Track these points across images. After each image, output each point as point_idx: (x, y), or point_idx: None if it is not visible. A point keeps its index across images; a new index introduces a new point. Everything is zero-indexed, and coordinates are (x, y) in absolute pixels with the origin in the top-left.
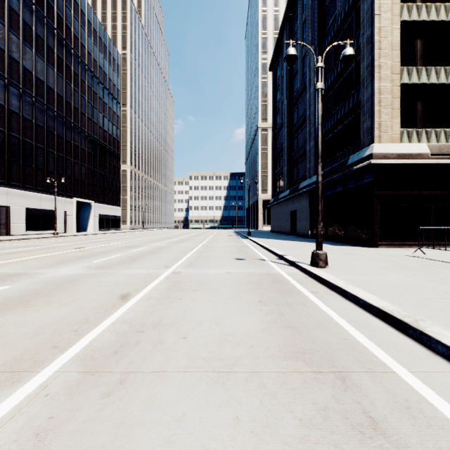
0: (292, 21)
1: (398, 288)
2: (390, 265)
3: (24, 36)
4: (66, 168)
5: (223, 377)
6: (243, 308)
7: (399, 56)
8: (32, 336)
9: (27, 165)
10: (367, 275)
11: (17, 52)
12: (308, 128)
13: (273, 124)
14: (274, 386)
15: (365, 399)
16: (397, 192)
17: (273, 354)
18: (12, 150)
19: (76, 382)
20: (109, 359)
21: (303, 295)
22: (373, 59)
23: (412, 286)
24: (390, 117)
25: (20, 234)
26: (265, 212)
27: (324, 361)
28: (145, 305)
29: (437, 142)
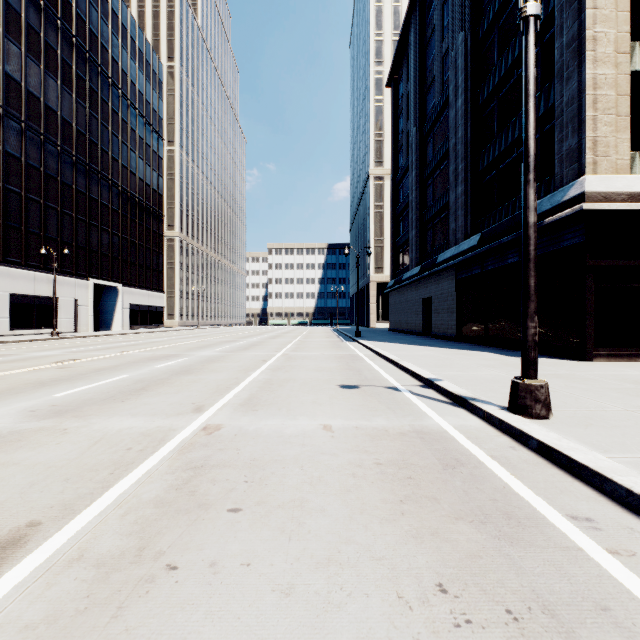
0: (424, 4)
1: None
2: None
3: (7, 25)
4: (77, 233)
5: None
6: None
7: (628, 21)
8: None
9: (11, 227)
10: None
11: None
12: (453, 165)
13: (393, 166)
14: None
15: None
16: (627, 262)
17: None
18: None
19: None
20: None
21: (563, 542)
22: (581, 27)
23: None
24: (613, 128)
25: (0, 335)
26: (380, 301)
27: None
28: (24, 623)
29: None
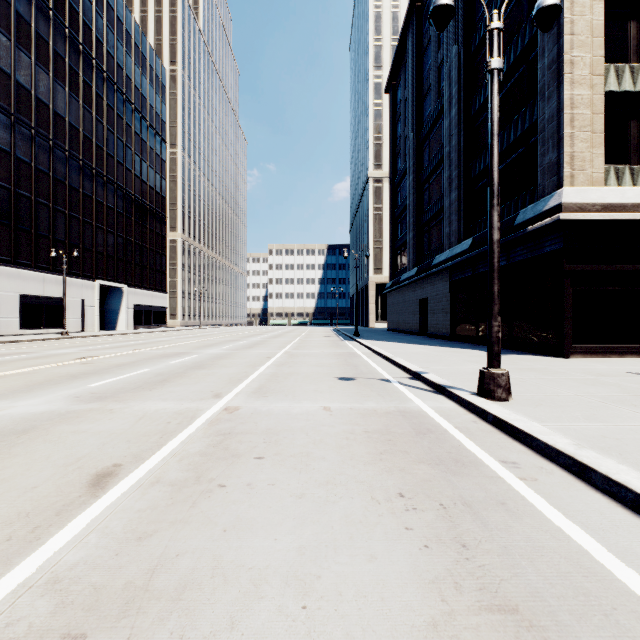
0: (420, 14)
1: None
2: (622, 394)
3: (18, 35)
4: (84, 235)
5: None
6: (365, 520)
7: (602, 46)
8: None
9: (22, 230)
10: (600, 421)
11: (6, 59)
12: (447, 172)
13: (391, 170)
14: None
15: None
16: (601, 267)
17: None
18: None
19: None
20: None
21: (490, 474)
22: (560, 51)
23: None
24: (589, 144)
25: (12, 334)
26: (379, 302)
27: None
28: (137, 509)
29: None
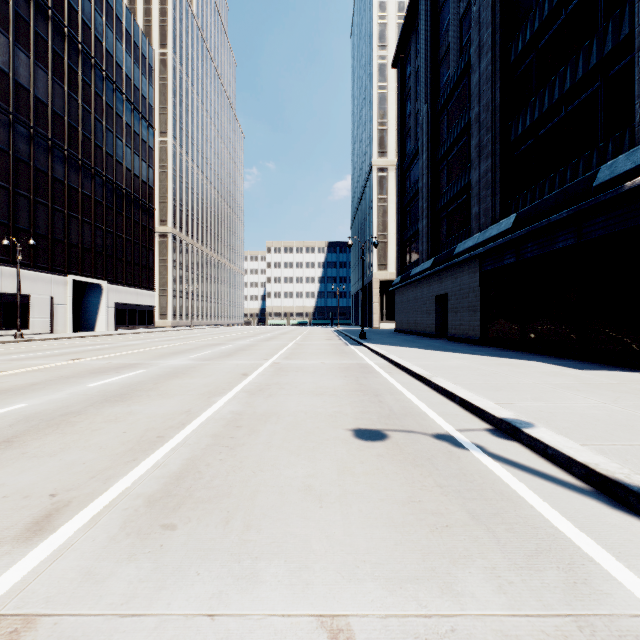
0: None
1: None
2: None
3: None
4: (53, 225)
5: None
6: None
7: None
8: None
9: None
10: None
11: None
12: (475, 138)
13: (399, 153)
14: None
15: None
16: None
17: None
18: None
19: None
20: None
21: None
22: None
23: None
24: None
25: None
26: (383, 300)
27: None
28: None
29: None
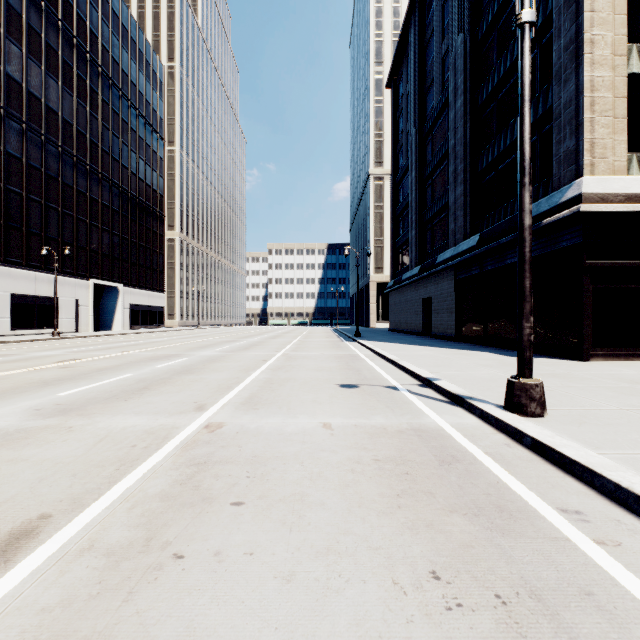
0: (423, 5)
1: None
2: None
3: (9, 26)
4: (78, 233)
5: None
6: (387, 632)
7: (625, 24)
8: None
9: (12, 227)
10: None
11: None
12: (452, 166)
13: (392, 167)
14: None
15: None
16: (624, 262)
17: None
18: None
19: None
20: None
21: (552, 533)
22: (579, 30)
23: None
24: (611, 130)
25: (1, 335)
26: (380, 301)
27: None
28: (40, 606)
29: None
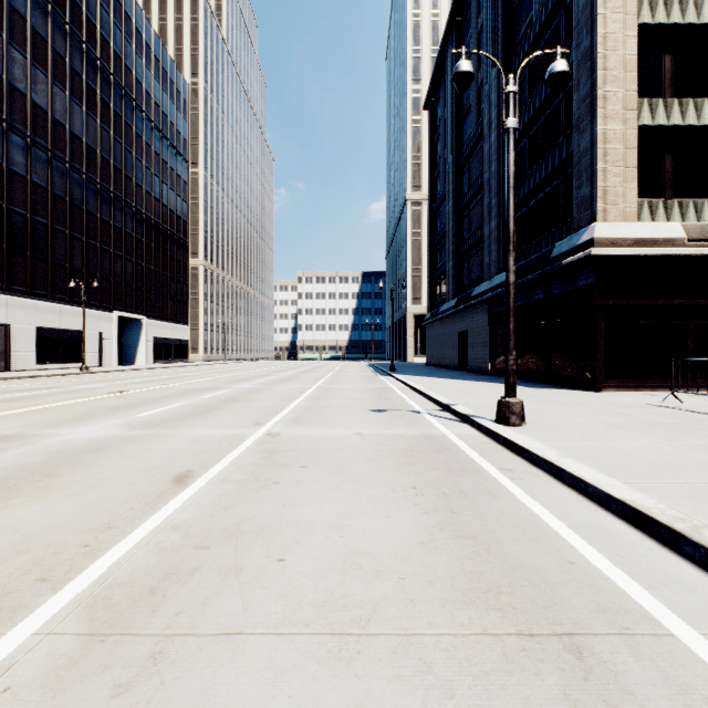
0: (460, 29)
1: (650, 464)
2: (628, 421)
3: (35, 53)
4: (101, 264)
5: (349, 648)
6: (385, 500)
7: (635, 81)
8: (7, 556)
9: (38, 259)
10: (593, 440)
11: (22, 78)
12: (487, 199)
13: (430, 193)
14: (448, 668)
15: (627, 700)
16: (633, 301)
17: (443, 594)
18: (14, 234)
19: (69, 659)
20: (138, 606)
21: (487, 476)
22: (593, 86)
23: (673, 460)
24: (622, 179)
25: (28, 369)
26: (418, 334)
27: (538, 611)
28: (216, 494)
29: (698, 220)
